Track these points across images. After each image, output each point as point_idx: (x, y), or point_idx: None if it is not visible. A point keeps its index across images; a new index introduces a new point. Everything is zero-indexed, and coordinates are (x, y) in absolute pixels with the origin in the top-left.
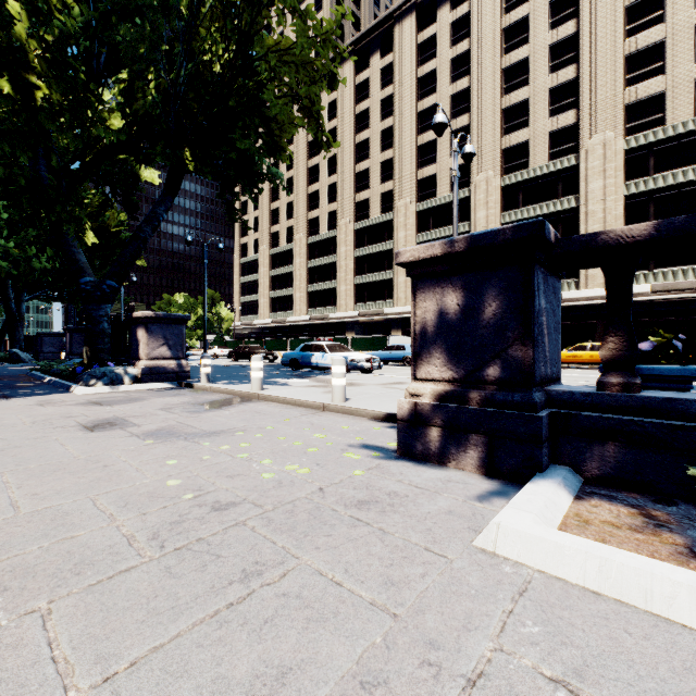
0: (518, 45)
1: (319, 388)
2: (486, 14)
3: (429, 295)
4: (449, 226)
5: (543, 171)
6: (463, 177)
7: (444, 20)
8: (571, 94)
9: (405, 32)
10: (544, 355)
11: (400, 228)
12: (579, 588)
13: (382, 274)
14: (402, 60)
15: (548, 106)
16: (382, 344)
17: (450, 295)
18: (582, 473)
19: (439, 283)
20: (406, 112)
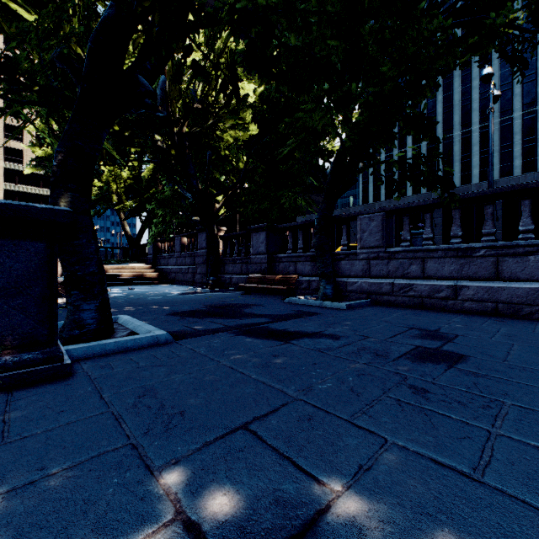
0: None
1: None
2: None
3: None
4: None
5: None
6: None
7: None
8: None
9: None
10: None
11: None
12: None
13: None
14: None
15: None
16: None
17: None
18: None
19: None
20: None
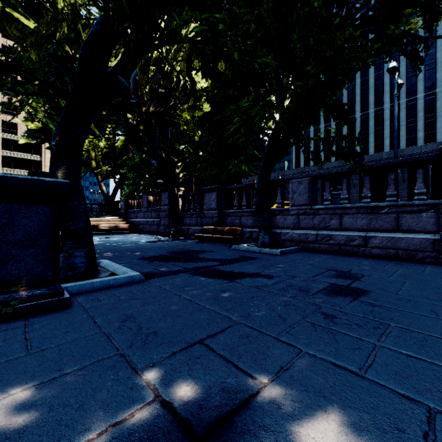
0: None
1: None
2: None
3: None
4: None
5: None
6: None
7: None
8: None
9: None
10: None
11: None
12: None
13: None
14: None
15: None
16: None
17: None
18: None
19: None
20: None
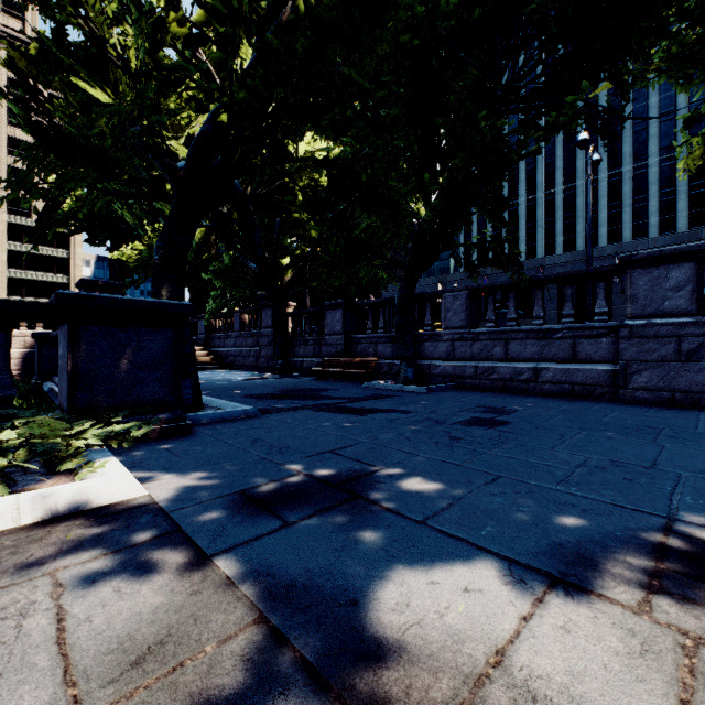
0: None
1: None
2: None
3: None
4: None
5: None
6: None
7: None
8: None
9: None
10: None
11: None
12: None
13: None
14: None
15: None
16: None
17: None
18: None
19: None
20: None
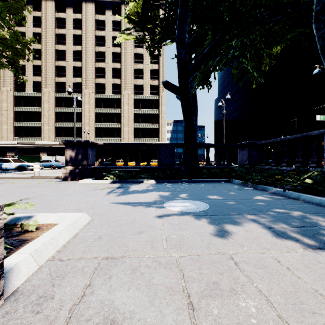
0: (101, 45)
1: (22, 174)
2: (89, 25)
3: (69, 149)
4: (72, 108)
5: (110, 97)
6: (79, 88)
7: (70, 14)
8: (119, 73)
9: (48, 6)
10: (90, 161)
11: (46, 102)
12: (88, 183)
13: (34, 123)
14: (47, 20)
15: (112, 73)
16: (37, 159)
17: (74, 150)
18: (95, 178)
19: (71, 147)
20: (49, 46)
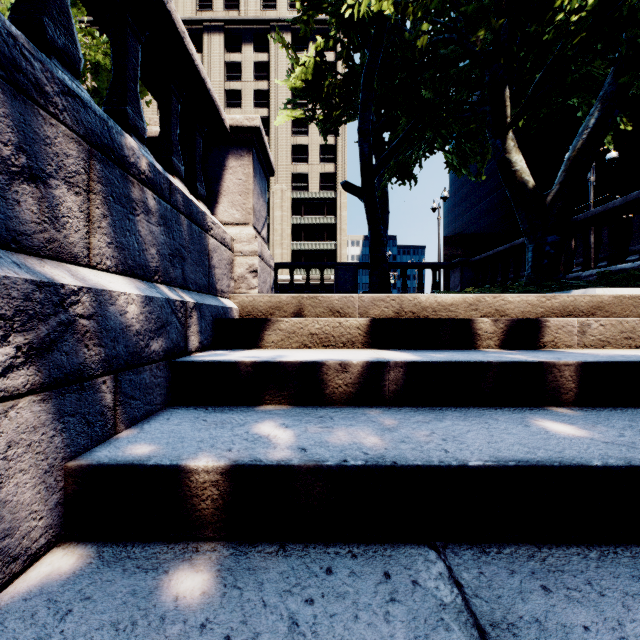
0: (235, 106)
1: None
2: (214, 73)
3: None
4: None
5: None
6: None
7: None
8: None
9: None
10: None
11: None
12: None
13: None
14: None
15: None
16: None
17: None
18: None
19: None
20: (148, 112)
